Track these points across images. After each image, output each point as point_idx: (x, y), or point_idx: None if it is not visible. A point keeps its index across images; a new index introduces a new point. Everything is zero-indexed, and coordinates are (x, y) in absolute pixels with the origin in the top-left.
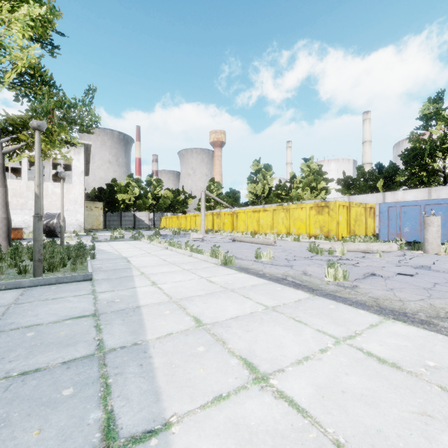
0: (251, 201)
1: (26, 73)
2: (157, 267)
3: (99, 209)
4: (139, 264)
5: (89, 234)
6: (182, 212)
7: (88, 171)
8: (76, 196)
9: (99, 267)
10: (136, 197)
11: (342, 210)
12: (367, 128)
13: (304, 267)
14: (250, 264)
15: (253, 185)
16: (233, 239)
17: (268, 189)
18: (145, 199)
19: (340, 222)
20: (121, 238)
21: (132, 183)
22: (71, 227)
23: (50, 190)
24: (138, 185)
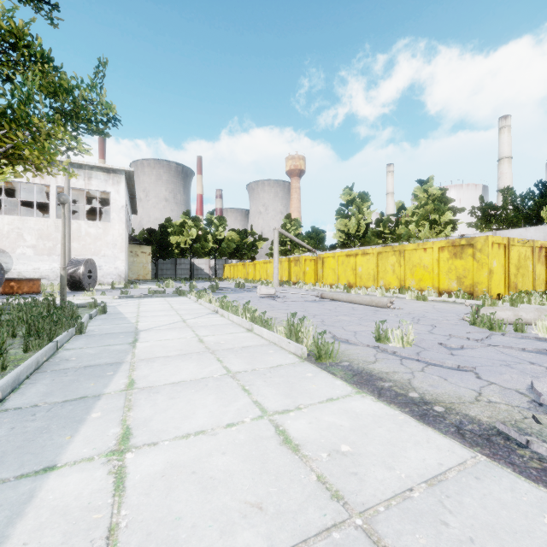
0: (341, 242)
1: (4, 42)
2: (176, 361)
3: (147, 255)
4: (146, 352)
5: (129, 287)
6: (250, 258)
7: (135, 208)
8: (115, 238)
9: (65, 357)
10: (193, 240)
11: (497, 251)
12: (506, 139)
13: (510, 375)
14: (371, 357)
15: (343, 221)
16: (320, 296)
17: (365, 226)
18: (204, 242)
19: (494, 270)
20: (161, 293)
21: (188, 222)
22: (108, 278)
23: (83, 230)
24: (196, 224)
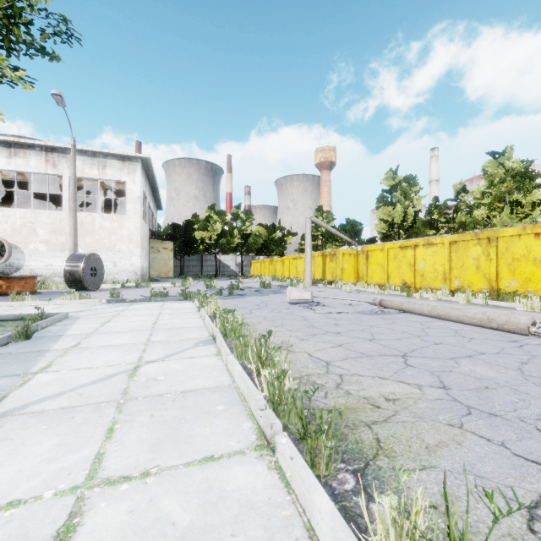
0: (383, 234)
1: None
2: None
3: (169, 251)
4: None
5: (140, 286)
6: (278, 254)
7: (160, 202)
8: (131, 231)
9: None
10: (218, 235)
11: None
12: None
13: None
14: None
15: (386, 209)
16: (379, 304)
17: (413, 214)
18: (229, 238)
19: None
20: (163, 295)
21: (213, 216)
22: (123, 275)
23: (97, 223)
24: (221, 218)
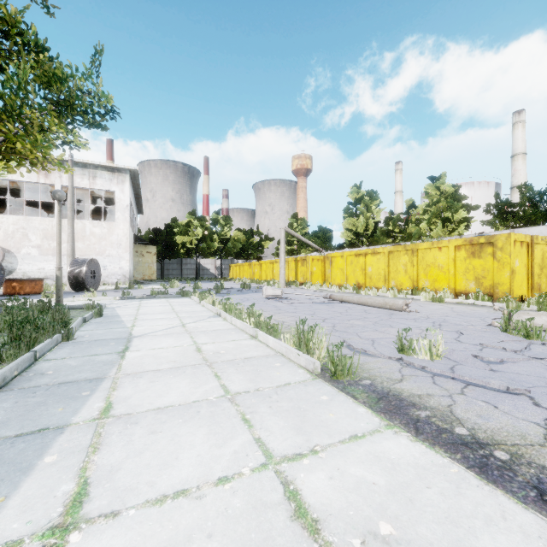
0: (349, 242)
1: None
2: (167, 376)
3: (152, 255)
4: (134, 365)
5: (133, 287)
6: (256, 258)
7: (141, 208)
8: (120, 237)
9: (41, 370)
10: (199, 240)
11: (520, 249)
12: (520, 135)
13: None
14: (396, 373)
15: (351, 220)
16: (329, 298)
17: (373, 224)
18: (209, 242)
19: (516, 270)
20: (164, 293)
21: (194, 221)
22: (113, 278)
23: (87, 230)
24: (202, 224)
